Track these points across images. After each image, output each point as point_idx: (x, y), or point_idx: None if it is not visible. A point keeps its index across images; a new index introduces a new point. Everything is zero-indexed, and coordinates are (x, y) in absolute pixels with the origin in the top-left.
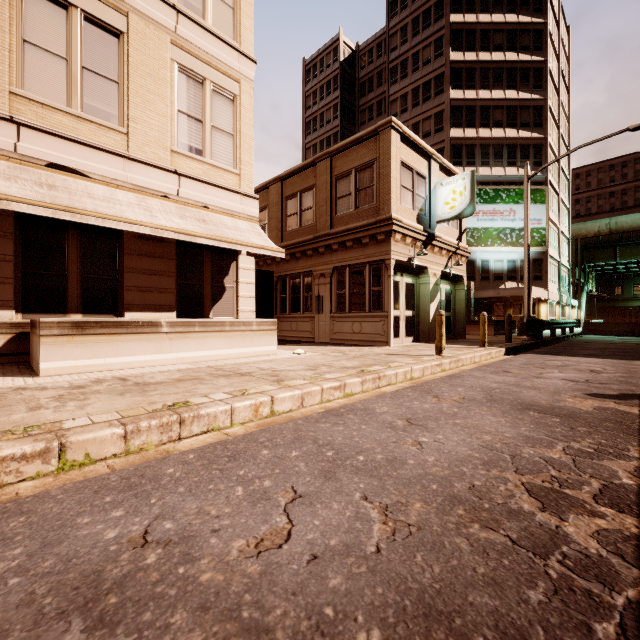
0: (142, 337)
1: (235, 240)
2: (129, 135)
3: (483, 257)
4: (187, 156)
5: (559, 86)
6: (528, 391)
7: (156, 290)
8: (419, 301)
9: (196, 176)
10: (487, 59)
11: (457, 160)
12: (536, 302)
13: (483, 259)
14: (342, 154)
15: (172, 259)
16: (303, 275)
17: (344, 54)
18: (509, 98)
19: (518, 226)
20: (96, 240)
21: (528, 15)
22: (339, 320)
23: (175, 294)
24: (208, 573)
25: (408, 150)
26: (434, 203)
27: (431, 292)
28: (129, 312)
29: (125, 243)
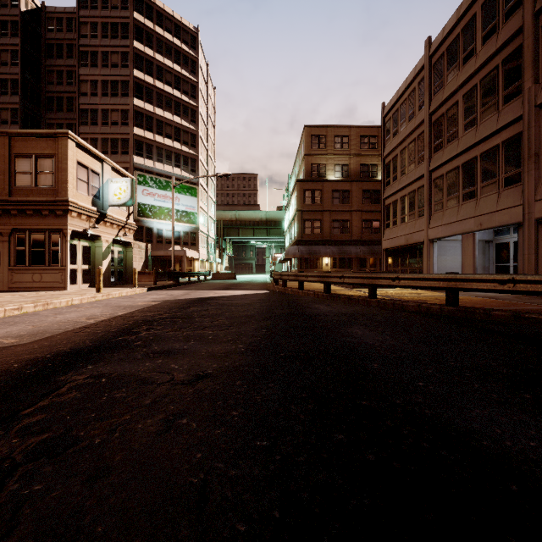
0: None
1: None
2: None
3: (159, 227)
4: None
5: (208, 124)
6: (127, 302)
7: None
8: (95, 258)
9: None
10: (161, 88)
11: (139, 152)
12: (193, 260)
13: (159, 228)
14: (22, 139)
15: None
16: None
17: (26, 5)
18: (176, 121)
19: (181, 209)
20: None
21: (188, 72)
22: (19, 272)
23: None
24: None
25: (84, 154)
26: (107, 192)
27: (104, 253)
28: None
29: None
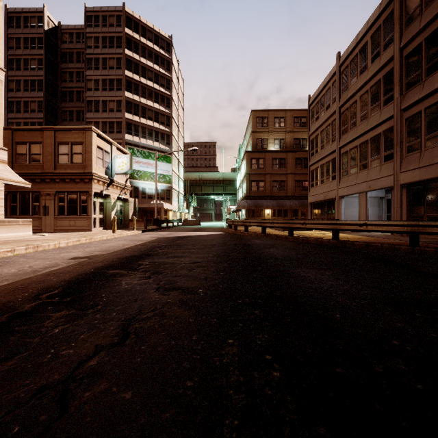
0: None
1: (3, 178)
2: None
3: (143, 186)
4: None
5: (179, 107)
6: (136, 238)
7: None
8: (106, 210)
9: None
10: (145, 83)
11: (129, 131)
12: (168, 210)
13: (143, 187)
14: (62, 132)
15: None
16: (32, 193)
17: (48, 25)
18: (155, 107)
19: (159, 172)
20: None
21: (164, 70)
22: (61, 219)
23: None
24: (76, 251)
25: (101, 140)
26: (114, 165)
27: (112, 206)
28: None
29: None
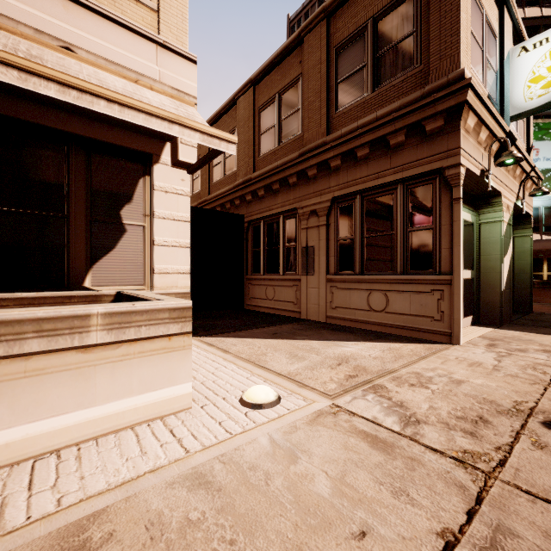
0: None
1: (85, 81)
2: None
3: None
4: None
5: None
6: None
7: None
8: (479, 253)
9: None
10: None
11: None
12: None
13: None
14: (348, 4)
15: None
16: (283, 216)
17: None
18: (530, 16)
19: (542, 167)
20: None
21: None
22: (342, 286)
23: None
24: None
25: None
26: (507, 84)
27: (504, 237)
28: None
29: None
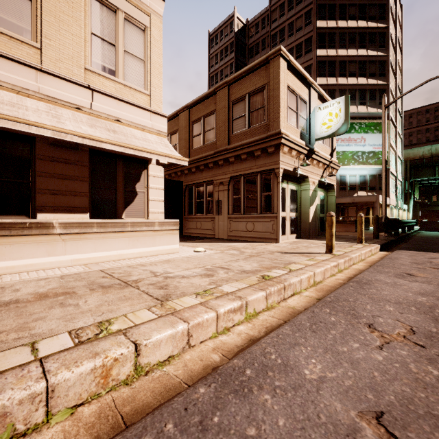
0: (29, 239)
1: (141, 147)
2: (42, 50)
3: (341, 173)
4: (101, 75)
5: (396, 47)
6: None
7: (69, 193)
8: (301, 204)
9: (109, 92)
10: (344, 26)
11: None
12: (380, 206)
13: (341, 174)
14: (237, 83)
15: (85, 166)
16: (206, 184)
17: (238, 26)
18: (360, 55)
19: (367, 150)
20: (7, 145)
21: None
22: (235, 220)
23: (88, 197)
24: None
25: (293, 77)
26: (313, 124)
27: (311, 197)
28: (42, 213)
29: (37, 149)
